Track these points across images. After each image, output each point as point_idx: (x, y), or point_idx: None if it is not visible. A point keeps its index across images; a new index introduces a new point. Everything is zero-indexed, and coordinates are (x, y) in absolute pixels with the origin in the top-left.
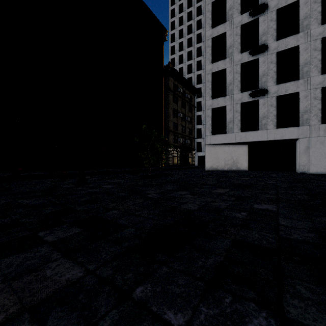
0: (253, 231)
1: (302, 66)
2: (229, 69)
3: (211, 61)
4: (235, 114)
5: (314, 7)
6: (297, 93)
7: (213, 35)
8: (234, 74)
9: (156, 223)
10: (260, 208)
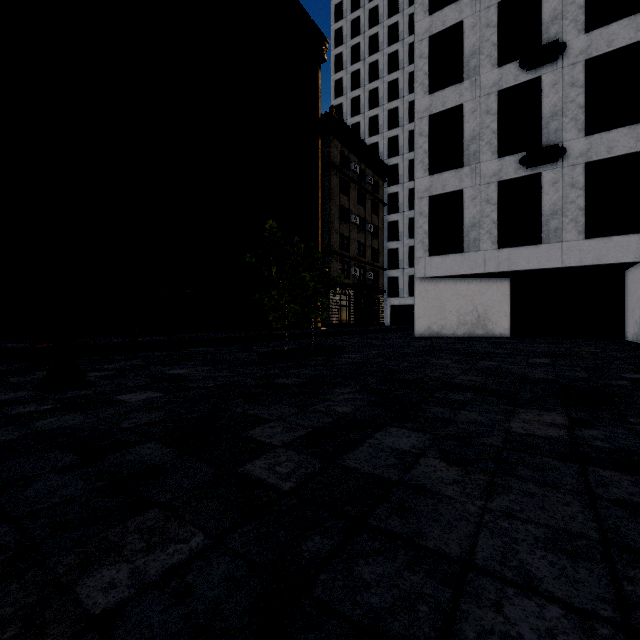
0: None
1: None
2: (470, 105)
3: (428, 90)
4: (485, 209)
5: None
6: (635, 155)
7: (433, 30)
8: (481, 115)
9: None
10: None
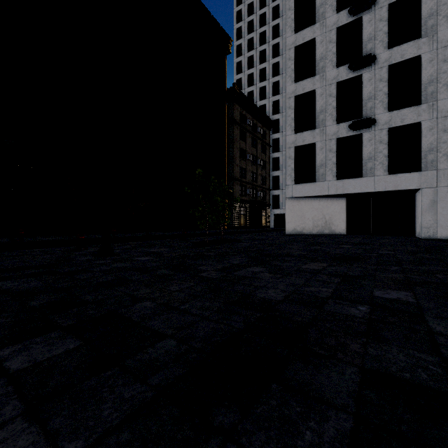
0: (391, 346)
1: (426, 85)
2: (320, 91)
3: (294, 80)
4: (328, 155)
5: (443, 0)
6: (418, 124)
7: (297, 43)
8: (326, 97)
9: (215, 328)
10: (387, 298)
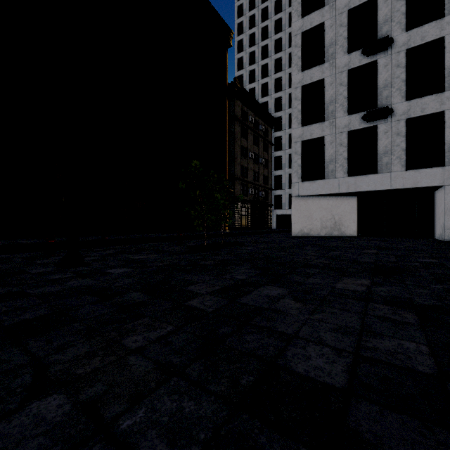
0: None
1: None
2: (329, 79)
3: (301, 69)
4: (339, 149)
5: None
6: (440, 113)
7: (304, 28)
8: (336, 86)
9: None
10: None
